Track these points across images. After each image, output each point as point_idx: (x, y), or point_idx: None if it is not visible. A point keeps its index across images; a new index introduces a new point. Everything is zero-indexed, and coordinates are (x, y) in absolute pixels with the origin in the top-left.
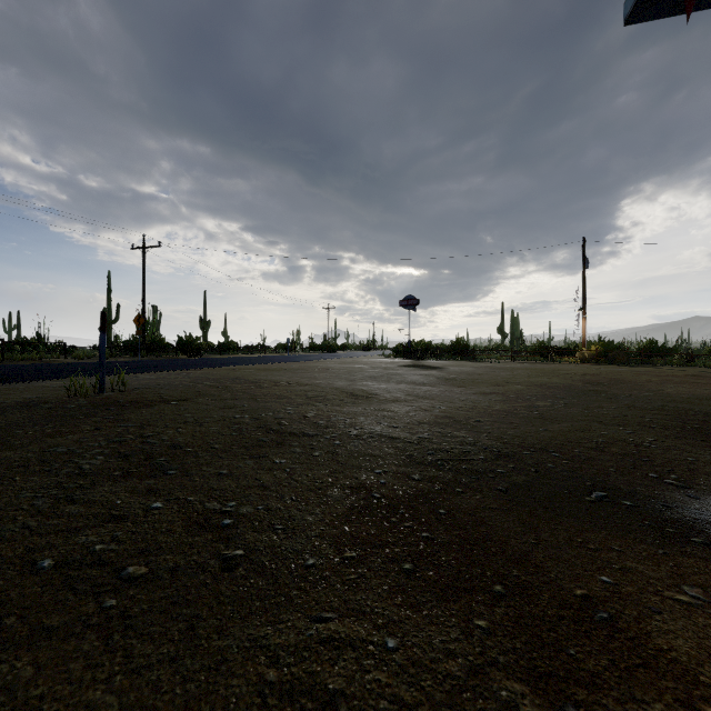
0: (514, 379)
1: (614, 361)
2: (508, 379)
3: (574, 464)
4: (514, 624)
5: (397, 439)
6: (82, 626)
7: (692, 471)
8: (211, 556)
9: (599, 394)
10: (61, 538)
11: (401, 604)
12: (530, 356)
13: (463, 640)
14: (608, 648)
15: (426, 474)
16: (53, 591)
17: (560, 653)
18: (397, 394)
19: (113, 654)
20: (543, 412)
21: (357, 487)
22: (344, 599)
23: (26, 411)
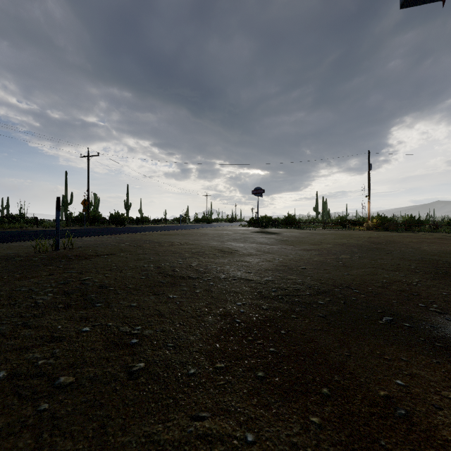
0: (325, 240)
1: (388, 229)
2: (321, 240)
3: (369, 298)
4: (339, 420)
5: (251, 281)
6: (20, 426)
7: (447, 302)
8: (121, 367)
9: (380, 250)
10: (15, 354)
11: (256, 404)
12: (334, 225)
13: (303, 434)
14: (408, 439)
15: (271, 305)
16: (4, 397)
17: (374, 444)
18: (250, 251)
19: (41, 450)
20: (345, 262)
21: (224, 314)
22: (216, 400)
23: (4, 262)
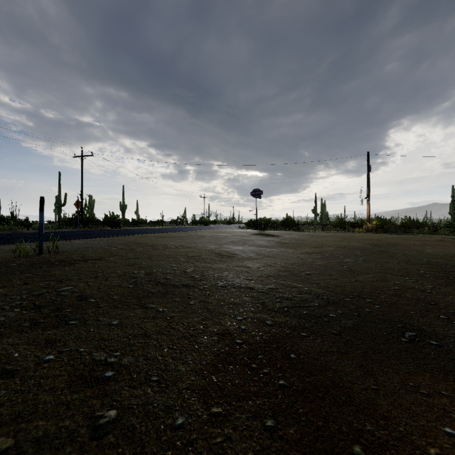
0: (326, 243)
1: (387, 231)
2: (322, 243)
3: (384, 309)
4: None
5: (252, 289)
6: None
7: None
8: (84, 419)
9: (384, 253)
10: None
11: None
12: (334, 227)
13: None
14: None
15: (276, 320)
16: None
17: None
18: (250, 254)
19: None
20: (350, 266)
21: (222, 333)
22: None
23: None
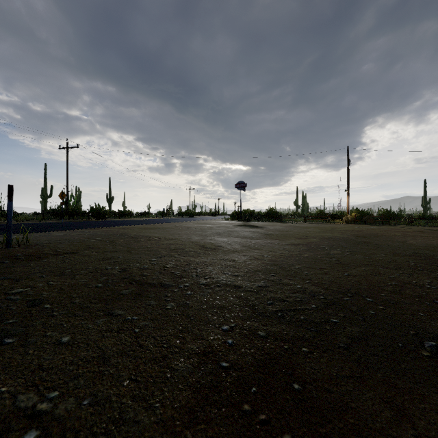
0: (310, 234)
1: (366, 222)
2: (306, 234)
3: (389, 310)
4: None
5: (239, 288)
6: None
7: None
8: None
9: (368, 244)
10: None
11: None
12: (315, 219)
13: None
14: None
15: (270, 330)
16: None
17: None
18: (235, 246)
19: None
20: (339, 259)
21: (204, 352)
22: None
23: None
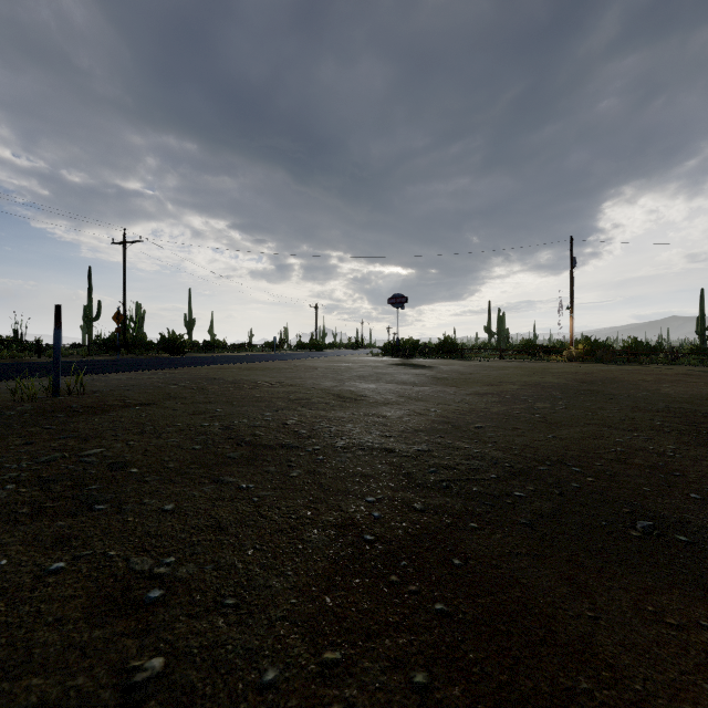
0: (507, 378)
1: (601, 360)
2: (500, 378)
3: (602, 483)
4: None
5: (391, 452)
6: None
7: None
8: (109, 673)
9: (597, 394)
10: None
11: None
12: (518, 354)
13: None
14: None
15: (430, 503)
16: None
17: None
18: (387, 396)
19: None
20: (545, 415)
21: (343, 524)
22: None
23: None
